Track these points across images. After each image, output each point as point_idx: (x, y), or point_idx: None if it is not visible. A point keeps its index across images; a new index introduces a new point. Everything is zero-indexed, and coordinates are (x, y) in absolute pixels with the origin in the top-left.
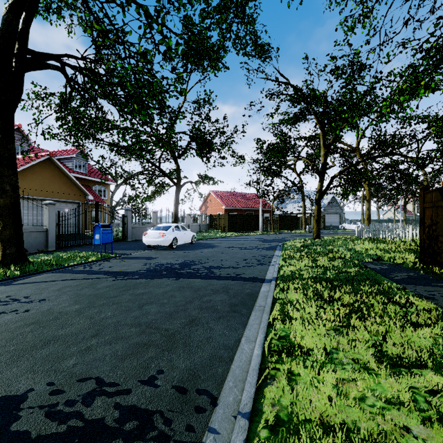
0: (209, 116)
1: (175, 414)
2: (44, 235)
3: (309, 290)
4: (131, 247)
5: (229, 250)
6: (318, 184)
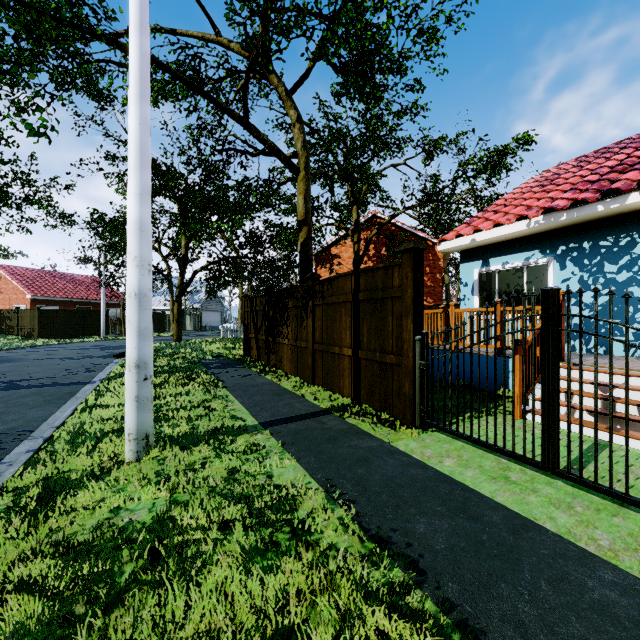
0: None
1: (3, 438)
2: None
3: None
4: None
5: (42, 362)
6: (179, 278)
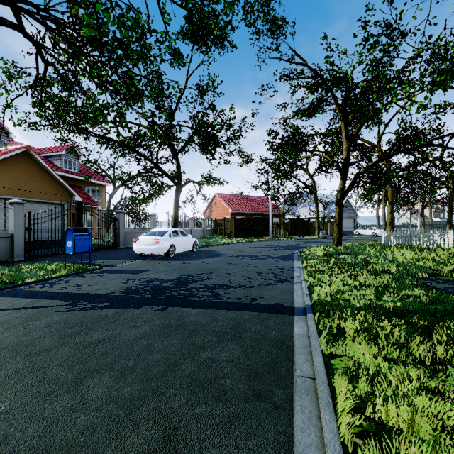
0: (213, 104)
1: None
2: (9, 242)
3: (380, 337)
4: (119, 256)
5: (237, 259)
6: (340, 182)
